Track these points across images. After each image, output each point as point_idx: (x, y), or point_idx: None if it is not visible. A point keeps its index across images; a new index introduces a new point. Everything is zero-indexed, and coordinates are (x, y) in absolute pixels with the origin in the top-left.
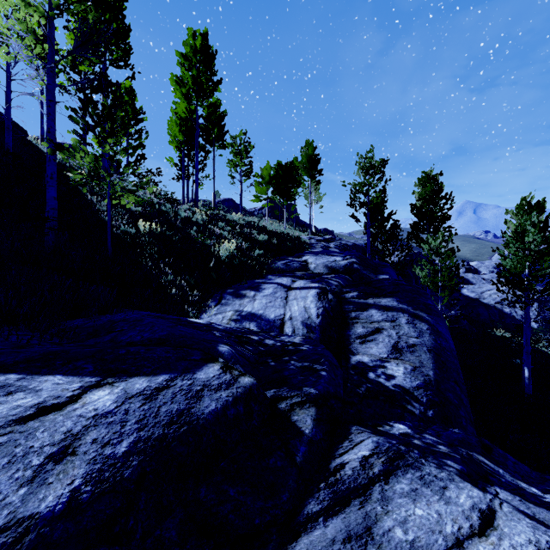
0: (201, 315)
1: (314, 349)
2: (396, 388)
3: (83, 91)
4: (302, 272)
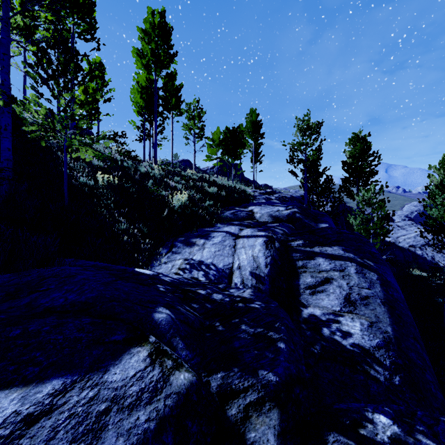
0: (151, 263)
1: (267, 307)
2: (355, 347)
3: (37, 45)
4: (248, 221)
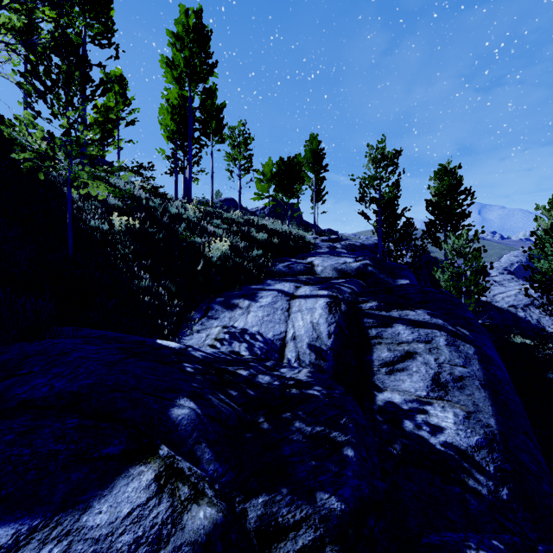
0: (180, 332)
1: (329, 395)
2: (447, 447)
3: (30, 47)
4: (307, 276)
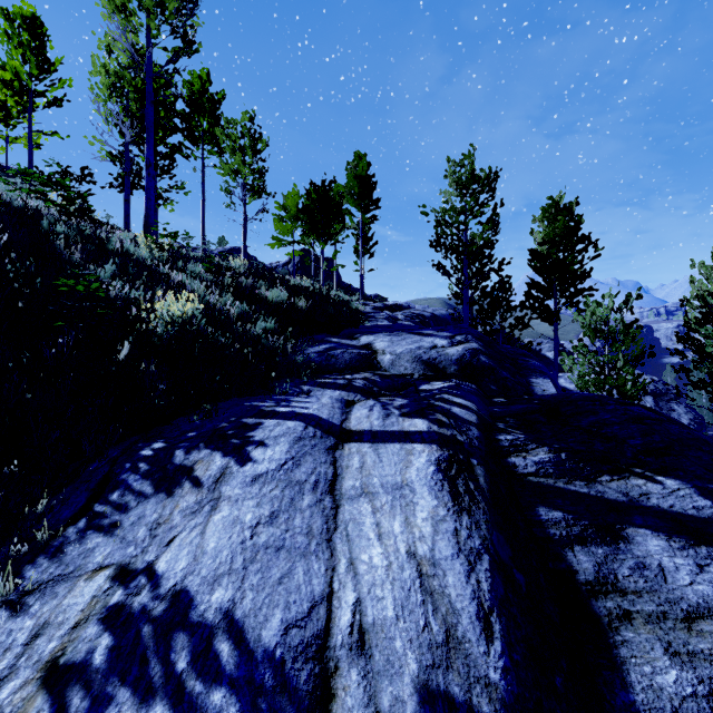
0: None
1: None
2: None
3: None
4: (365, 375)
